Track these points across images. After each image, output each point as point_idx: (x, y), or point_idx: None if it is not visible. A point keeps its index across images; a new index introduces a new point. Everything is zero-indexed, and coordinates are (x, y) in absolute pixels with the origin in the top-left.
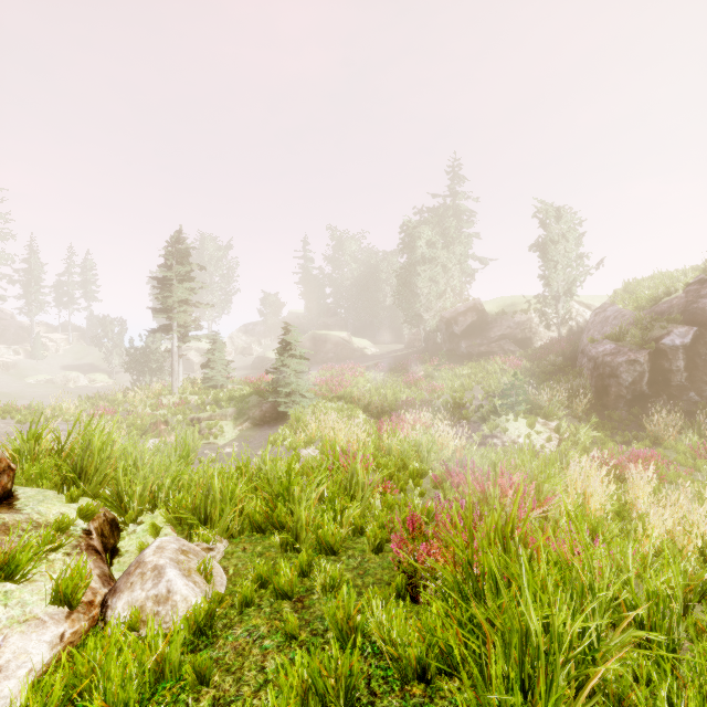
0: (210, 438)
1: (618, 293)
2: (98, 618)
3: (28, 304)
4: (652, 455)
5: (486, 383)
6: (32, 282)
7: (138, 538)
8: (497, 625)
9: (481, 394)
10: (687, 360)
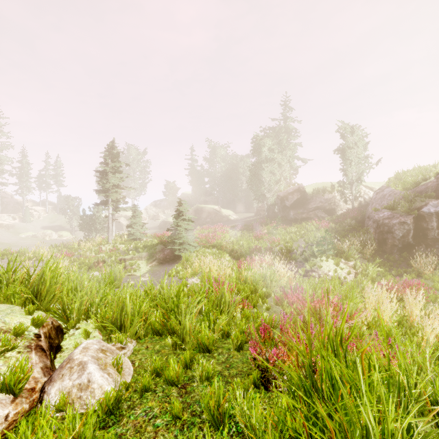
0: (131, 271)
1: (391, 179)
2: (38, 400)
3: (21, 188)
4: (417, 283)
5: (306, 237)
6: (23, 175)
7: (75, 339)
8: (336, 419)
9: (303, 244)
10: (438, 222)
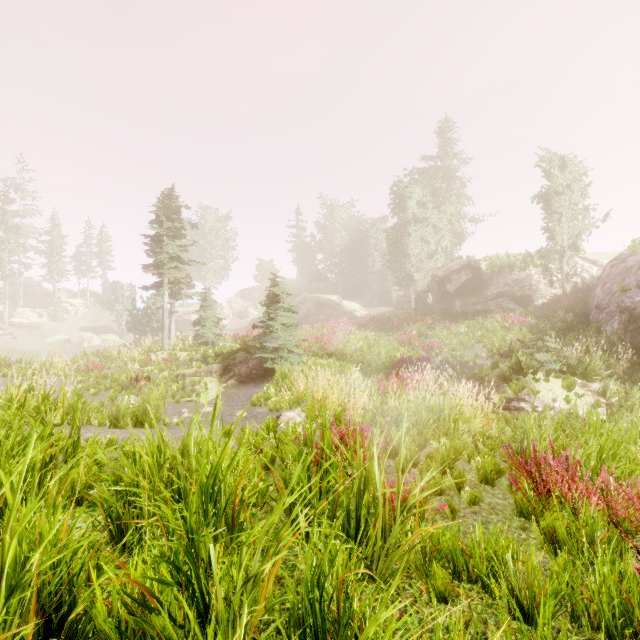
0: (193, 395)
1: (638, 242)
2: None
3: (51, 272)
4: None
5: (488, 341)
6: (54, 252)
7: None
8: None
9: (484, 352)
10: None
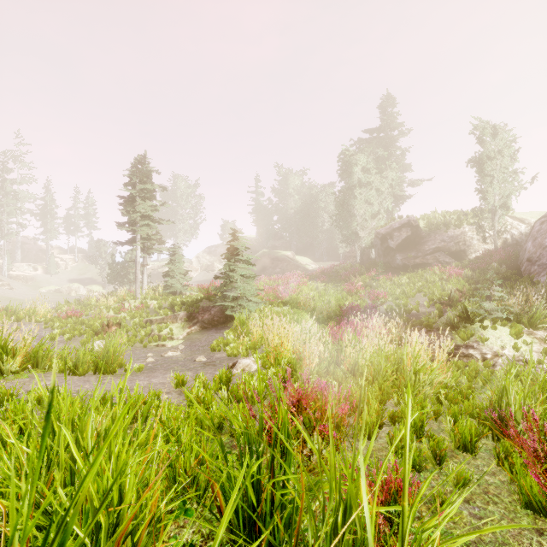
0: (159, 340)
1: None
2: None
3: (44, 231)
4: None
5: (428, 291)
6: (47, 214)
7: None
8: None
9: (426, 301)
10: None
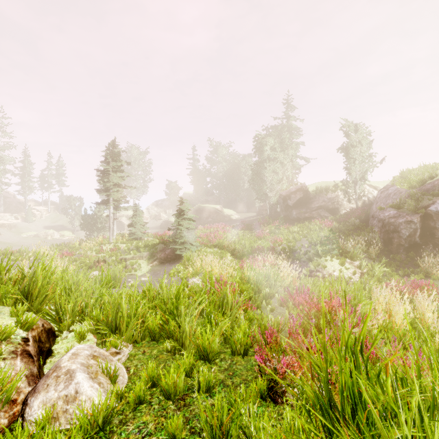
0: (132, 271)
1: (396, 178)
2: (19, 413)
3: (23, 188)
4: (426, 284)
5: (310, 237)
6: (26, 174)
7: (68, 342)
8: None
9: (306, 244)
10: None
